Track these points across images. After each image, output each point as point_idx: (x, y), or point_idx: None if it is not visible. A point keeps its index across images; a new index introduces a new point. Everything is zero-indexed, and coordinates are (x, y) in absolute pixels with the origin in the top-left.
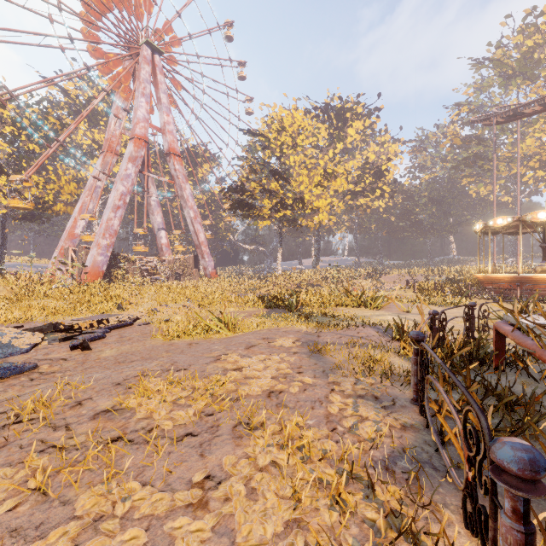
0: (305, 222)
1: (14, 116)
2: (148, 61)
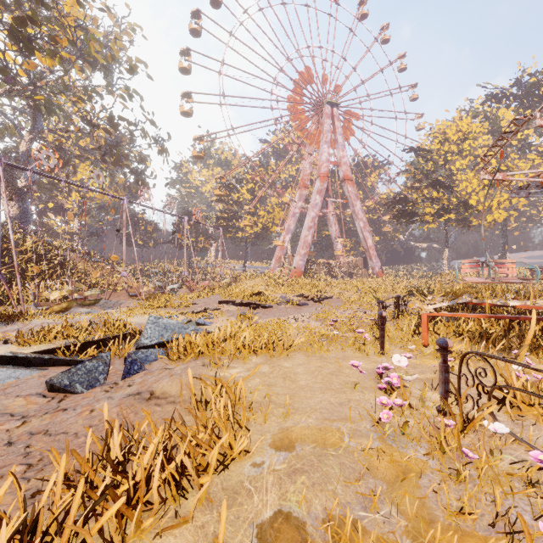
0: (475, 221)
1: (252, 177)
2: (329, 116)
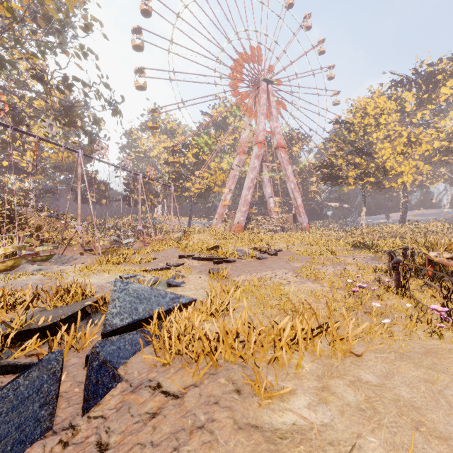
0: (388, 184)
1: (197, 143)
2: (265, 91)
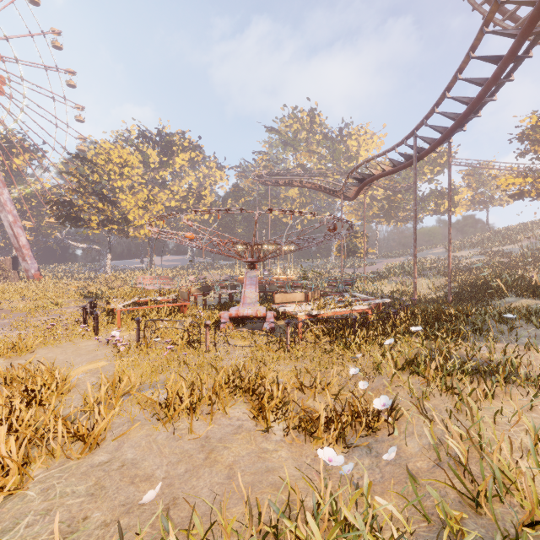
0: (133, 233)
1: None
2: None
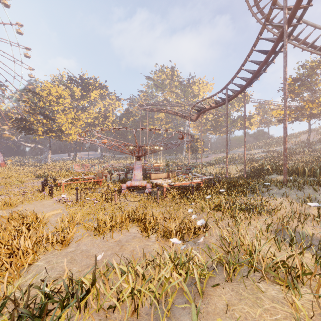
0: (65, 138)
1: None
2: None
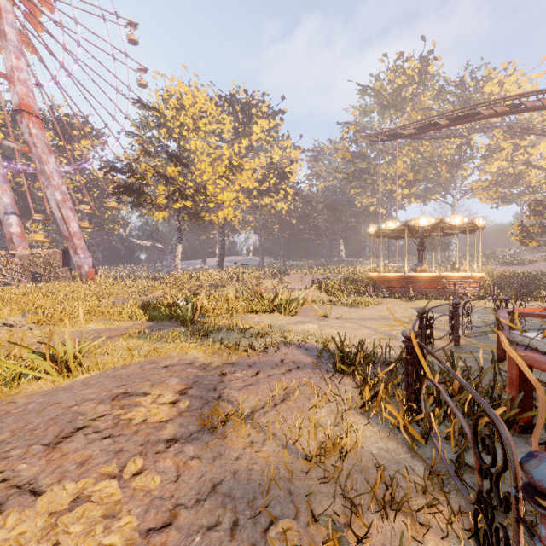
0: (209, 216)
1: None
2: None
